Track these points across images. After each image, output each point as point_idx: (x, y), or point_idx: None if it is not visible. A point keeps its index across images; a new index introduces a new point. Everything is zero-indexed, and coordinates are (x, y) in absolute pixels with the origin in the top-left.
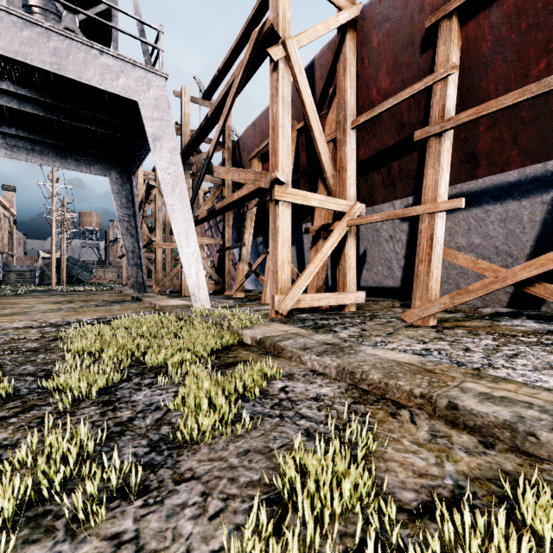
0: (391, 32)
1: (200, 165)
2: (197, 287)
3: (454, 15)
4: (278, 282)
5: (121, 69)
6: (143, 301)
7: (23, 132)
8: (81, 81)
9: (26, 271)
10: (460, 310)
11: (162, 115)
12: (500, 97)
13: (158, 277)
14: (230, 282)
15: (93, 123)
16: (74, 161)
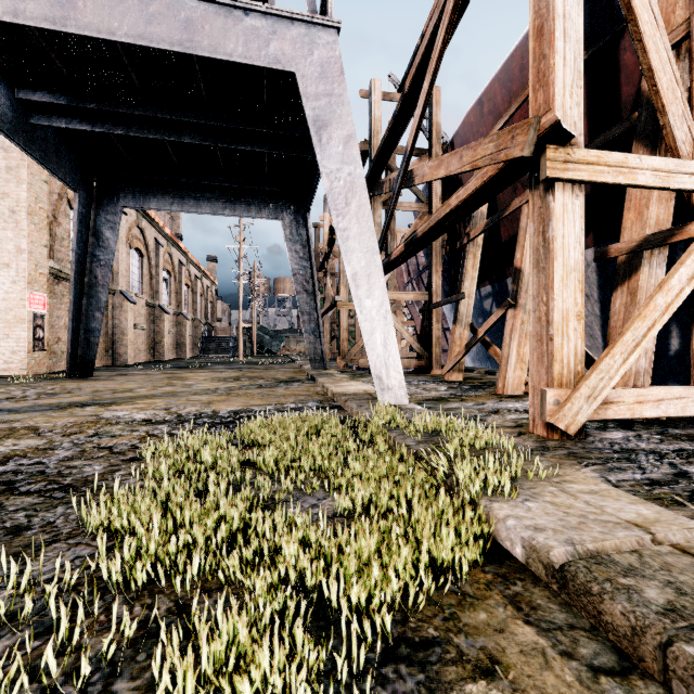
0: None
1: (393, 178)
2: (384, 366)
3: None
4: (553, 359)
5: (272, 30)
6: (315, 381)
7: (192, 178)
8: (218, 58)
9: (223, 342)
10: None
11: (331, 87)
12: None
13: (343, 348)
14: (439, 356)
15: (255, 143)
16: (244, 205)
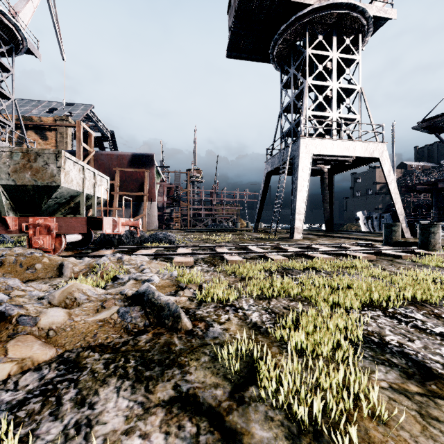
0: (104, 163)
1: None
2: None
3: (119, 171)
4: None
5: None
6: None
7: None
8: None
9: None
10: None
11: None
12: (127, 192)
13: None
14: None
15: None
16: None
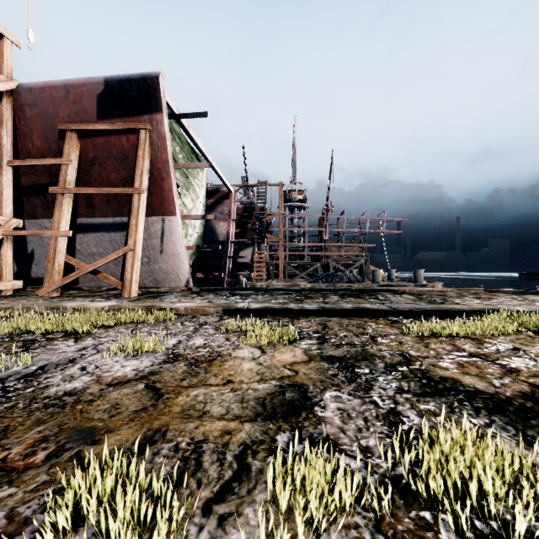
0: (40, 115)
1: None
2: None
3: (74, 131)
4: None
5: None
6: None
7: None
8: None
9: None
10: (92, 289)
11: None
12: (87, 188)
13: None
14: None
15: None
16: None
